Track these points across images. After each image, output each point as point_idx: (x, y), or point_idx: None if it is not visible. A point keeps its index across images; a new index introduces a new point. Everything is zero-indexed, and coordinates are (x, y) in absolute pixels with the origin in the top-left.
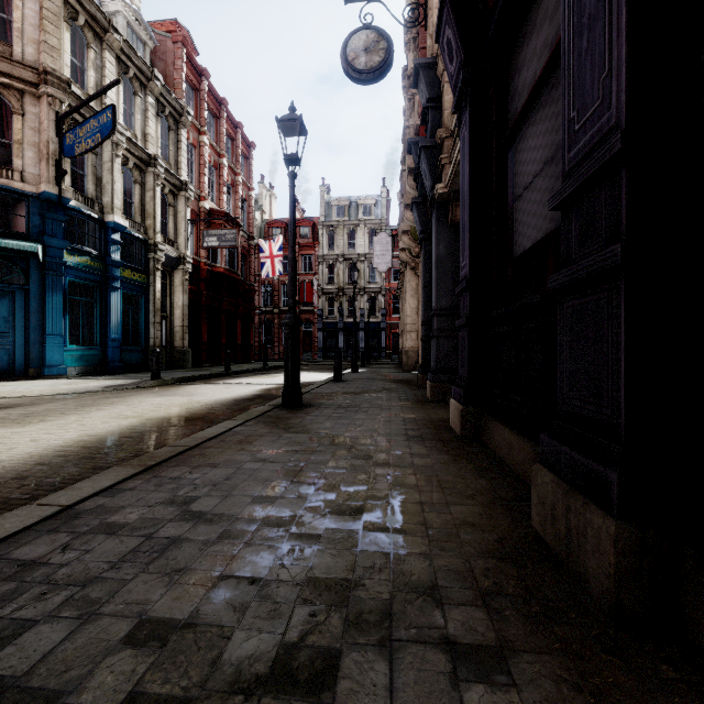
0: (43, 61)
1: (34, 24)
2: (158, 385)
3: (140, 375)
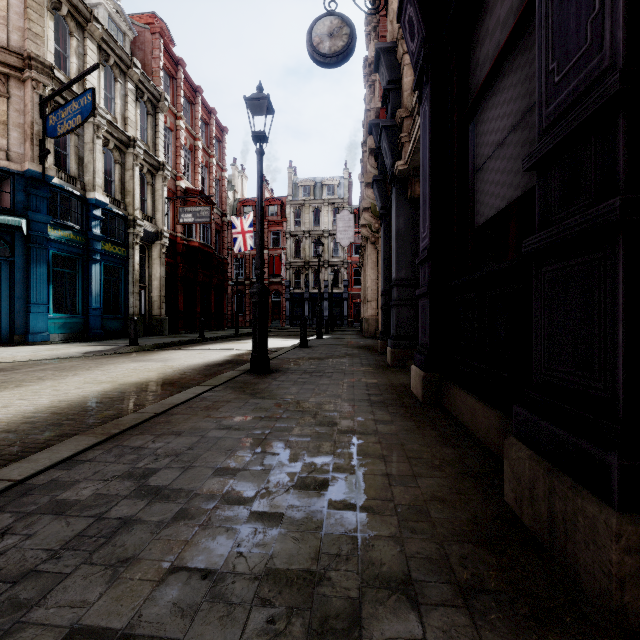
0: (27, 47)
1: (19, 13)
2: (136, 351)
3: (119, 341)
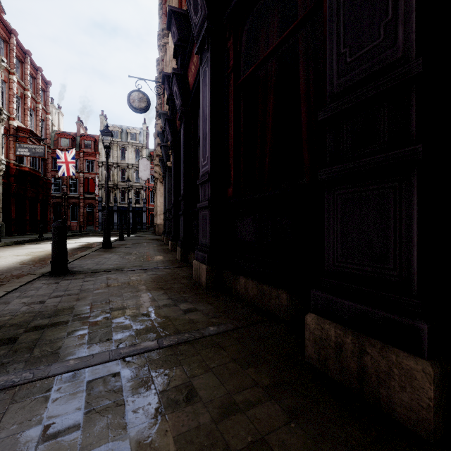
0: None
1: None
2: (2, 245)
3: None
